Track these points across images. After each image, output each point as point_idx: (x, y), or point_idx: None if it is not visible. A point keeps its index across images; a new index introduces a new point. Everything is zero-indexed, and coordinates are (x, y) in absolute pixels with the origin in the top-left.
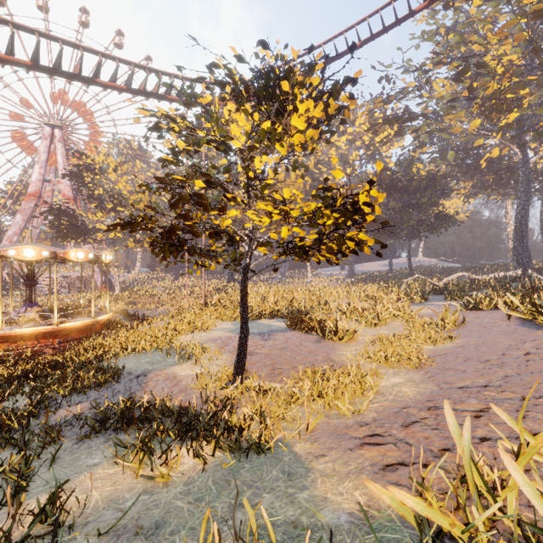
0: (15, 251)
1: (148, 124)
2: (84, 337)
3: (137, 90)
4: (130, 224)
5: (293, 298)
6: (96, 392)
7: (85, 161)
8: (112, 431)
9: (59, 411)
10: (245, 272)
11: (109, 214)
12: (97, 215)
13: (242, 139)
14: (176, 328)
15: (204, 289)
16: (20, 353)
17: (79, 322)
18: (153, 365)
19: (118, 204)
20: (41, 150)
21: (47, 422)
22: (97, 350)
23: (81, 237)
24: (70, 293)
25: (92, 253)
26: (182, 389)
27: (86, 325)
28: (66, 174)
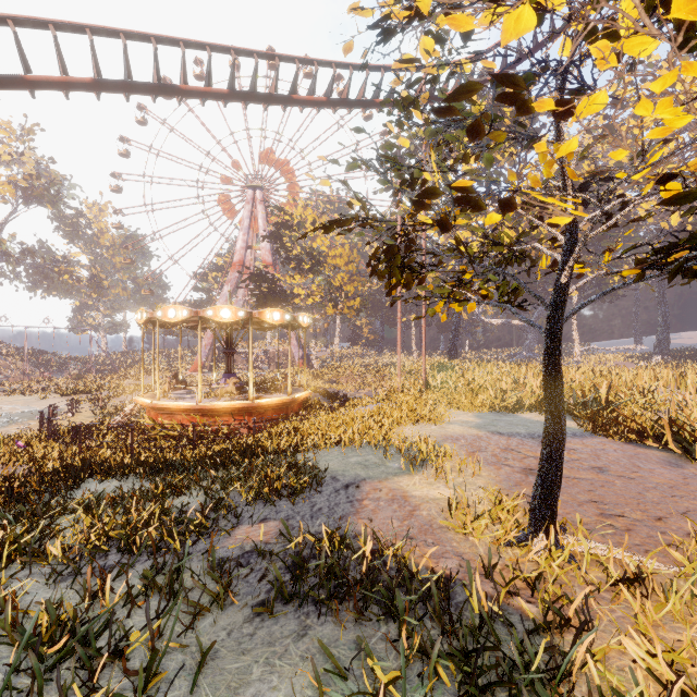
0: (213, 312)
1: (364, 53)
2: (280, 417)
3: (338, 99)
4: (337, 224)
5: (574, 381)
6: (288, 503)
7: (283, 218)
8: (311, 604)
9: (237, 528)
10: (558, 303)
11: (306, 277)
12: (294, 278)
13: (557, 8)
14: (392, 415)
15: (423, 364)
16: (218, 430)
17: (274, 399)
18: (366, 469)
19: (316, 263)
20: (245, 216)
21: (213, 556)
22: (292, 436)
23: (280, 304)
24: (270, 368)
25: (288, 313)
26: (425, 527)
27: (282, 403)
28: (266, 236)
